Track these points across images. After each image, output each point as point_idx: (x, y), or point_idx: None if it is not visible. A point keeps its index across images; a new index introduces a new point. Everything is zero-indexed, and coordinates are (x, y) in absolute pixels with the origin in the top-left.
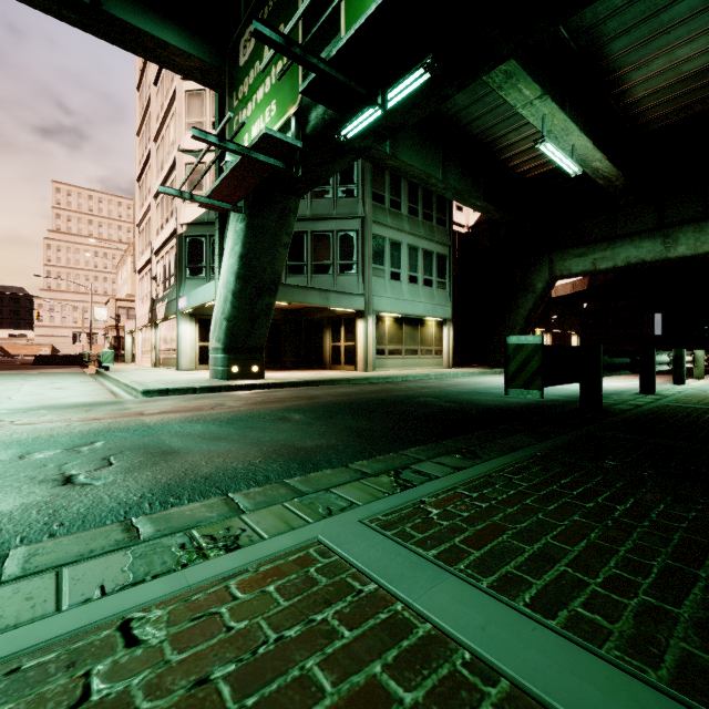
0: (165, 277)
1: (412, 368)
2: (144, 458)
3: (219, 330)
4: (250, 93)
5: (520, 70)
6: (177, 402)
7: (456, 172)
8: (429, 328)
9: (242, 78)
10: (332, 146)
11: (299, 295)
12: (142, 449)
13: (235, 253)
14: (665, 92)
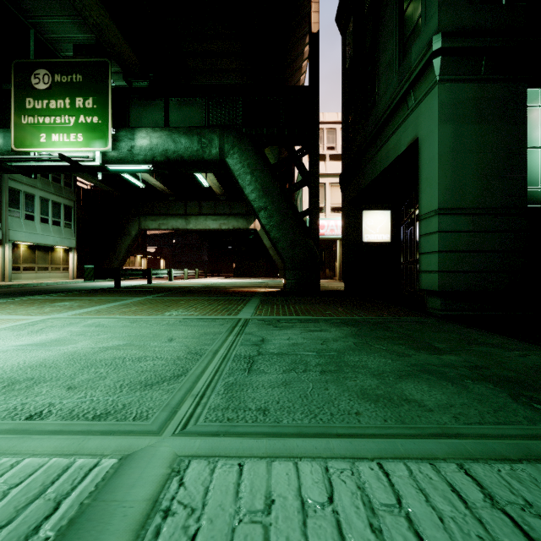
0: None
1: (44, 279)
2: None
3: None
4: None
5: None
6: None
7: None
8: (58, 253)
9: None
10: None
11: None
12: None
13: None
14: None
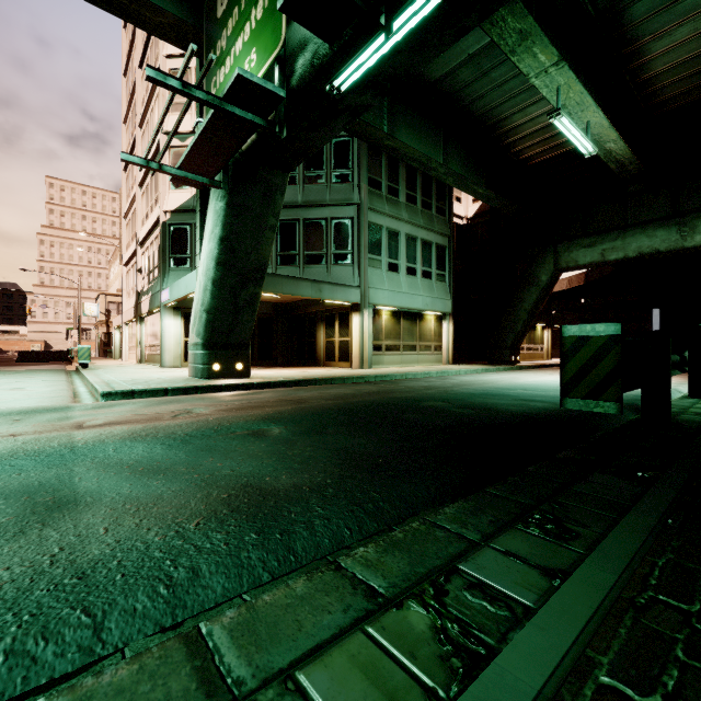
0: (150, 269)
1: (410, 365)
2: (14, 516)
3: (199, 323)
4: (229, 46)
5: (536, 29)
6: (136, 408)
7: (458, 156)
8: (428, 323)
9: (219, 31)
10: (324, 103)
11: (290, 286)
12: (27, 494)
13: (215, 236)
14: (685, 66)
